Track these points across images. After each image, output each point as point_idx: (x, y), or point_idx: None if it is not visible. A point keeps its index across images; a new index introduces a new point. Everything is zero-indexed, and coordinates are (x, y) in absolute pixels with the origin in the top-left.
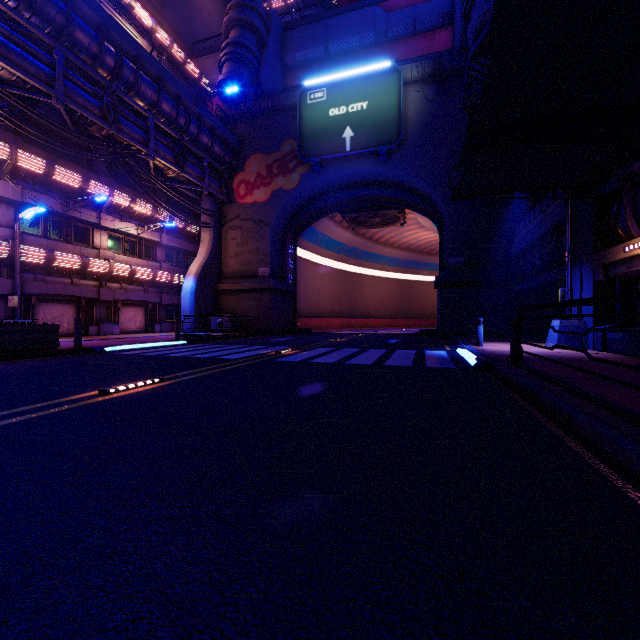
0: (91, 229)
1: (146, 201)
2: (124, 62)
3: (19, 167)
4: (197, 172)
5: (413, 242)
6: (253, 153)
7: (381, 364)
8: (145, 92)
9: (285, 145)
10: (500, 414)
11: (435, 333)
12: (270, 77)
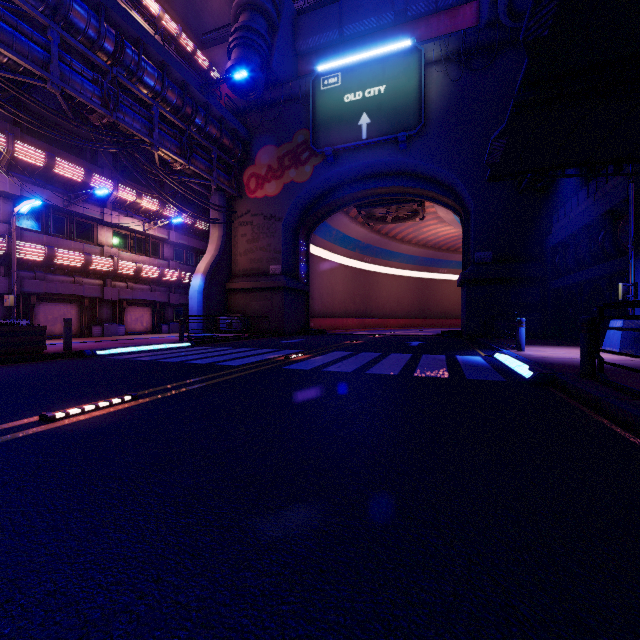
0: (95, 225)
1: (153, 196)
2: (125, 45)
3: (17, 159)
4: (205, 165)
5: (431, 238)
6: (264, 145)
7: (410, 374)
8: (148, 78)
9: (297, 135)
10: (632, 475)
11: (459, 334)
12: (281, 64)
